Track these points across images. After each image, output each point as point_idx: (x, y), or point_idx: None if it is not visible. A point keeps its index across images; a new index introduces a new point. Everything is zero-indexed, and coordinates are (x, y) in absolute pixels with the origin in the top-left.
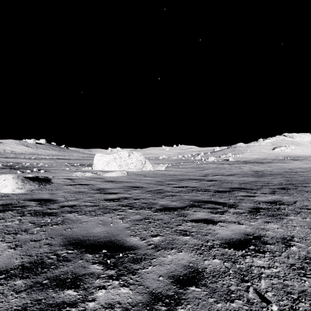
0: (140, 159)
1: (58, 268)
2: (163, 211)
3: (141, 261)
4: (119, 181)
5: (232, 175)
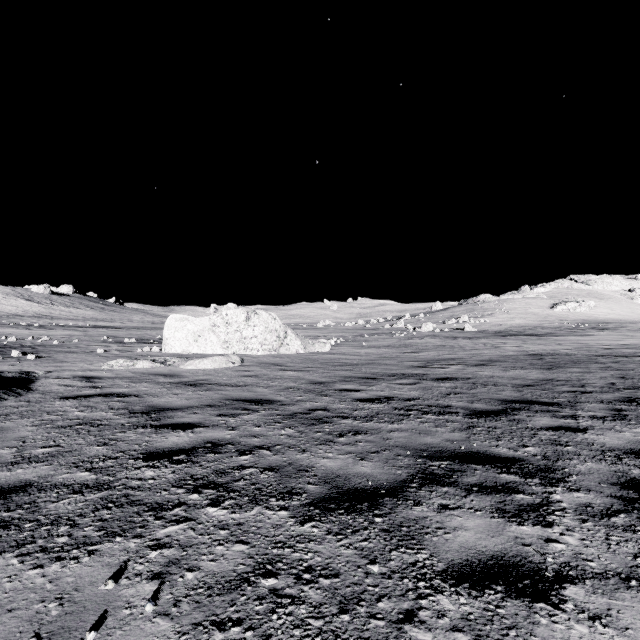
0: (274, 328)
1: None
2: (333, 513)
3: None
4: (217, 382)
5: (486, 365)
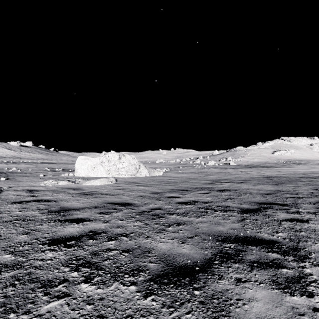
0: (133, 163)
1: None
2: (166, 288)
3: None
4: (101, 192)
5: (243, 182)
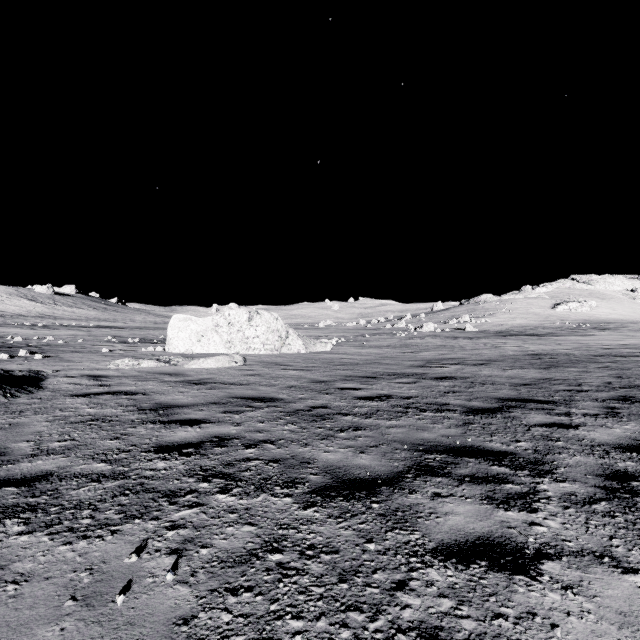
0: (276, 328)
1: None
2: (333, 500)
3: None
4: (221, 381)
5: (485, 364)
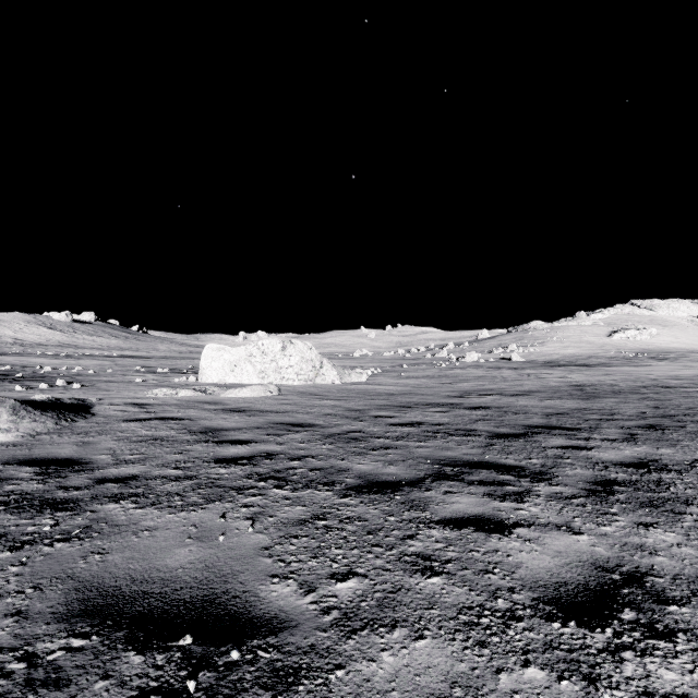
0: (310, 358)
1: None
2: (365, 493)
3: (298, 681)
4: (259, 409)
5: (523, 395)
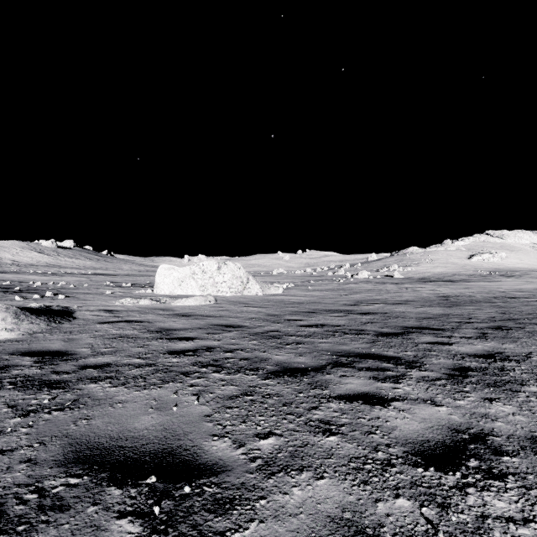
0: (239, 275)
1: (32, 532)
2: (281, 377)
3: (233, 507)
4: (200, 314)
5: (402, 303)
